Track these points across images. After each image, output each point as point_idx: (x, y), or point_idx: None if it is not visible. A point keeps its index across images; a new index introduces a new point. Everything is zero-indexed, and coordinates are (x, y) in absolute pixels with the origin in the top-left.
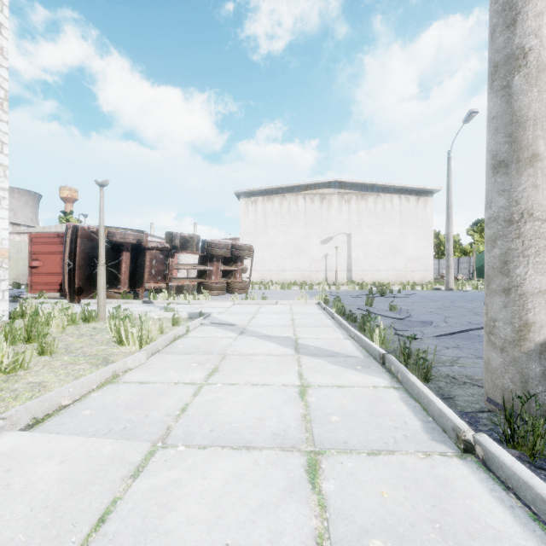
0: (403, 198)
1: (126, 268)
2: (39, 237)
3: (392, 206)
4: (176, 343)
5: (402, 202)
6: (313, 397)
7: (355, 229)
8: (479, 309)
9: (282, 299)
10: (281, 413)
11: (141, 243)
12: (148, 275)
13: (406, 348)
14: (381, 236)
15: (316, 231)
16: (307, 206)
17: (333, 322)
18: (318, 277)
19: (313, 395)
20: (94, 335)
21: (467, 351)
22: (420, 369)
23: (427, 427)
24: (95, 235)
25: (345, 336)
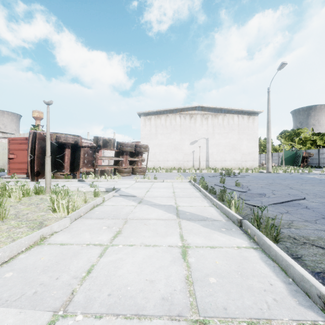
0: (240, 116)
1: (68, 159)
2: (14, 140)
3: (233, 121)
4: (94, 210)
5: (239, 119)
6: (193, 258)
7: (211, 135)
8: (291, 185)
9: (167, 179)
10: (168, 274)
11: (77, 143)
12: (82, 164)
13: (257, 215)
14: (227, 140)
15: (187, 137)
16: (182, 121)
17: (200, 194)
18: (188, 165)
19: (192, 255)
20: (39, 204)
21: (296, 216)
22: (271, 233)
23: (291, 290)
24: None
25: (209, 204)
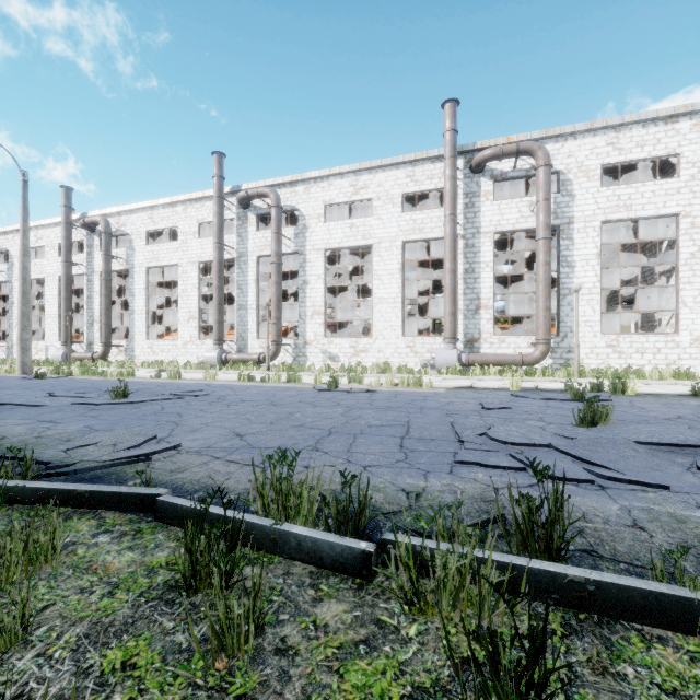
0: None
1: None
2: None
3: None
4: None
5: None
6: None
7: None
8: None
9: None
10: None
11: None
12: None
13: None
14: None
15: None
16: None
17: None
18: None
19: None
20: None
21: None
22: None
23: None
24: None
25: None
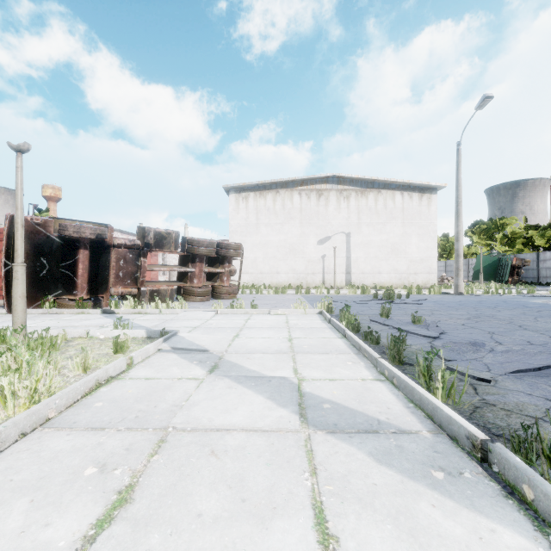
0: (406, 195)
1: (84, 269)
2: None
3: (393, 203)
4: (95, 395)
5: (404, 199)
6: None
7: (354, 228)
8: (518, 320)
9: (276, 307)
10: None
11: (104, 239)
12: (114, 279)
13: (527, 428)
14: (382, 236)
15: (312, 230)
16: (303, 202)
17: (346, 343)
18: (315, 280)
19: None
20: None
21: None
22: None
23: None
24: (41, 227)
25: (373, 374)
